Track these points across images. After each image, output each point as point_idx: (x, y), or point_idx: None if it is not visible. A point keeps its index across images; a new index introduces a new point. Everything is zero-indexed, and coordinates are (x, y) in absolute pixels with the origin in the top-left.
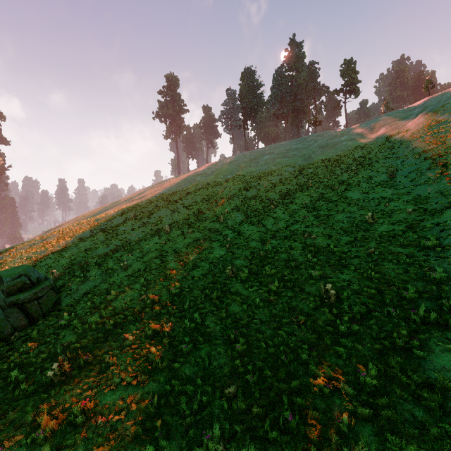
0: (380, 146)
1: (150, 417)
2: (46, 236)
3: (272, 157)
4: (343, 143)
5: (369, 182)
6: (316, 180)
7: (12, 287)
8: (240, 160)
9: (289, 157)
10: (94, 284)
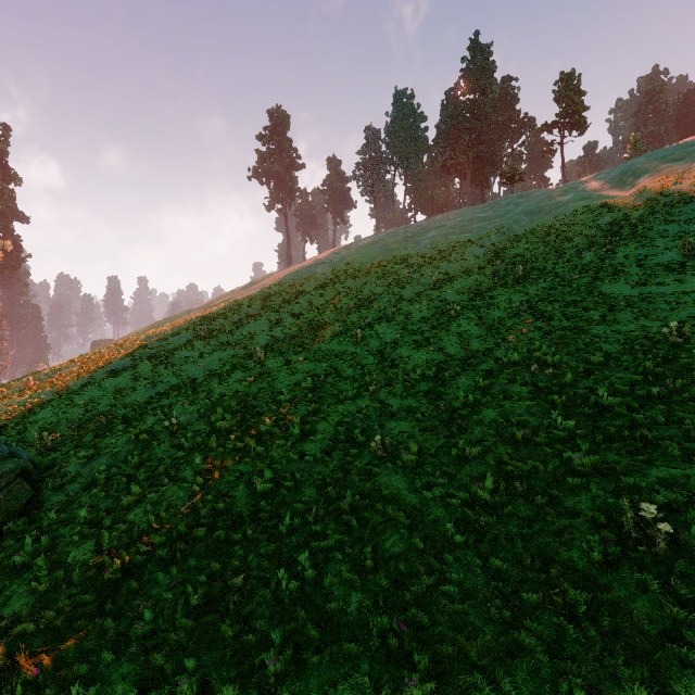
0: (647, 204)
1: None
2: (62, 366)
3: (443, 233)
4: (569, 204)
5: (643, 266)
6: (531, 266)
7: None
8: (388, 239)
9: (472, 232)
10: (111, 463)
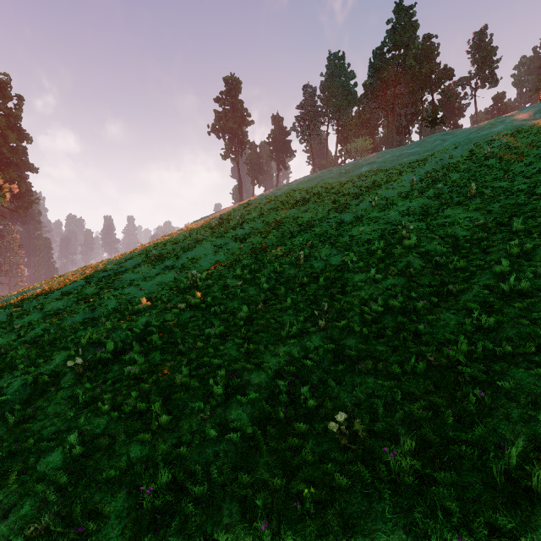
0: None
1: None
2: (29, 287)
3: (375, 167)
4: (502, 133)
5: None
6: (482, 185)
7: None
8: (324, 176)
9: (403, 164)
10: None
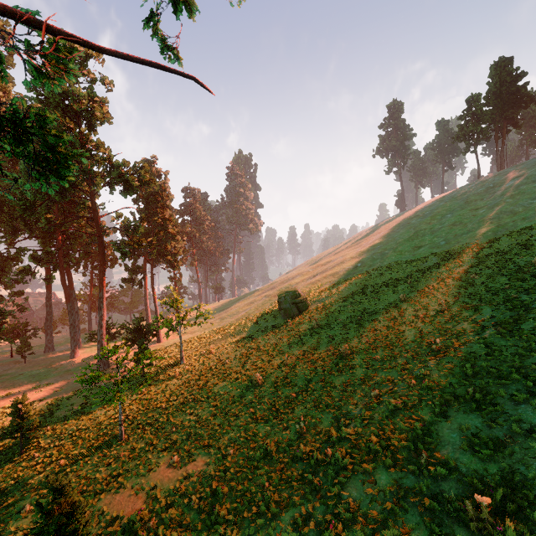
0: None
1: (347, 338)
2: (294, 275)
3: (515, 184)
4: None
5: None
6: None
7: (292, 296)
8: (473, 191)
9: None
10: (325, 300)
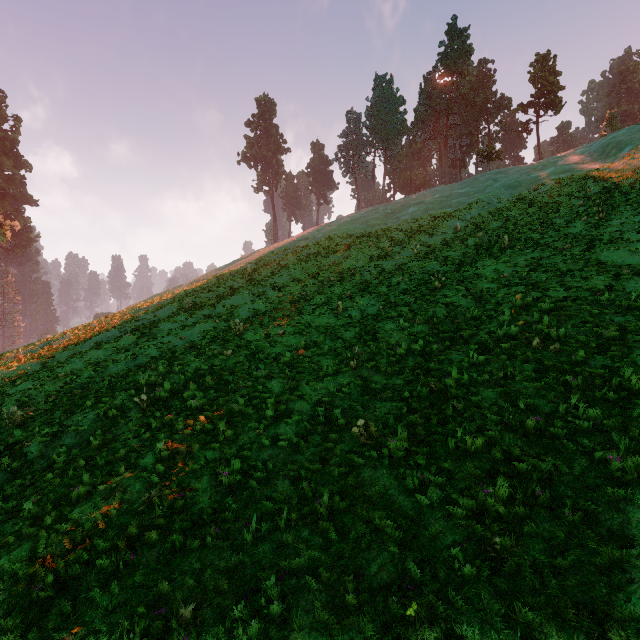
0: (636, 172)
1: None
2: (53, 338)
3: (422, 208)
4: (550, 177)
5: None
6: (516, 237)
7: None
8: (369, 216)
9: (452, 206)
10: (75, 442)
